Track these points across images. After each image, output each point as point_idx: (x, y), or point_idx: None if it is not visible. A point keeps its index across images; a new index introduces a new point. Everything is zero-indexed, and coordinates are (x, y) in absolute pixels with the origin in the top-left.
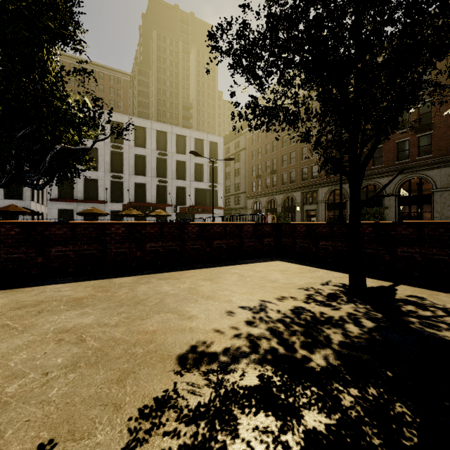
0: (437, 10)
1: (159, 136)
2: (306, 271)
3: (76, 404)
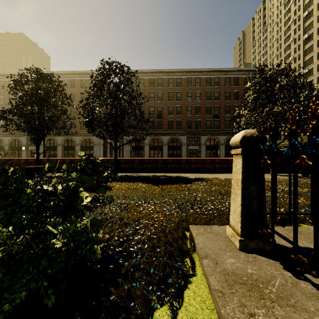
0: (94, 72)
1: None
2: None
3: None
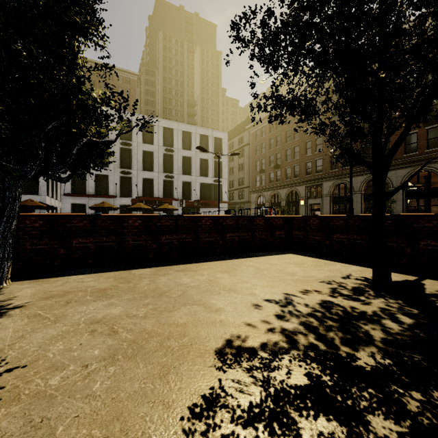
0: None
1: (166, 133)
2: (322, 264)
3: (122, 400)
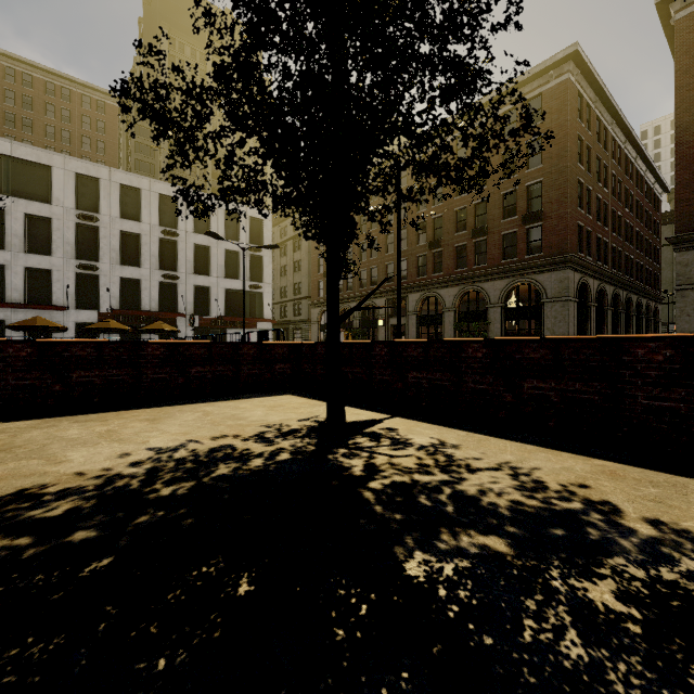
0: (547, 64)
1: (165, 204)
2: (305, 406)
3: None
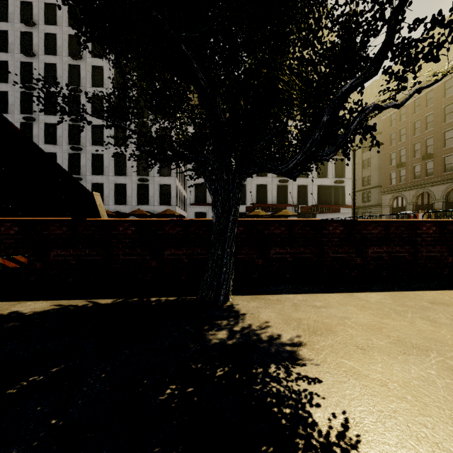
0: None
1: None
2: None
3: None
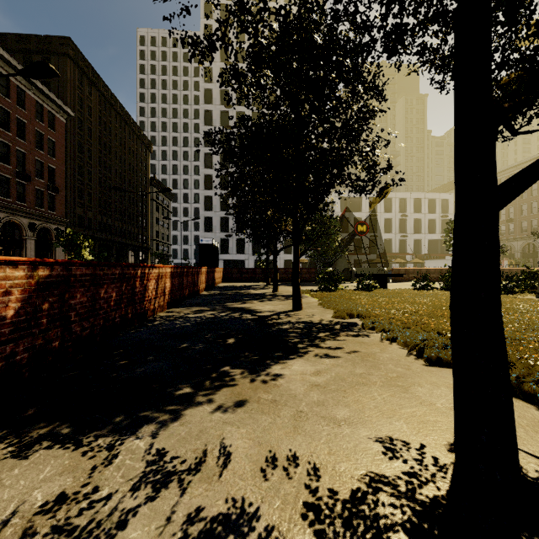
0: None
1: (400, 202)
2: None
3: None
